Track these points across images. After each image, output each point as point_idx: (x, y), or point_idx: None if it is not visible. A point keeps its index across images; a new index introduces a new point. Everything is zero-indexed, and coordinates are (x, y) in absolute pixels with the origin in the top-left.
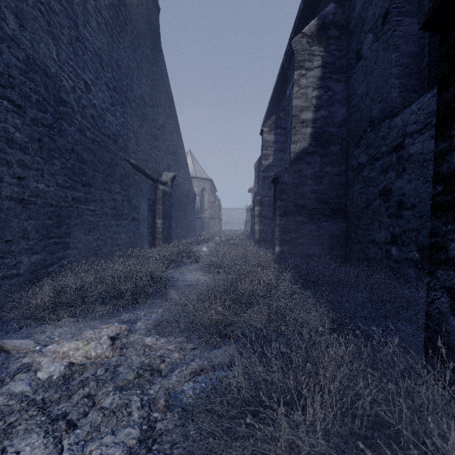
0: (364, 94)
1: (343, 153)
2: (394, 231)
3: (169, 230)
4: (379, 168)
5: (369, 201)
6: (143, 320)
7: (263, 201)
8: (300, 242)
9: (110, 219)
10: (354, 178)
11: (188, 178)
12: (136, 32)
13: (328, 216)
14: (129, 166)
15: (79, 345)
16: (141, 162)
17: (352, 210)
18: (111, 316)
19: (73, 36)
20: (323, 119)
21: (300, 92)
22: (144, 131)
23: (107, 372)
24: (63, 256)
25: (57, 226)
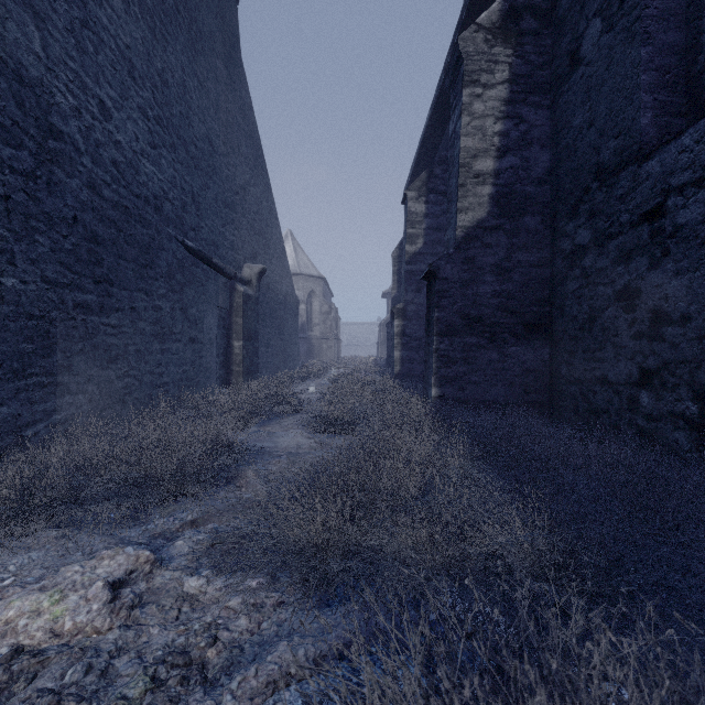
0: (585, 125)
1: (545, 228)
2: (646, 363)
3: (254, 359)
4: (615, 253)
5: (595, 310)
6: (190, 535)
7: (407, 311)
8: (473, 381)
9: (149, 341)
10: (566, 270)
11: (287, 275)
12: (198, 29)
13: (521, 336)
14: (185, 252)
15: (43, 604)
16: (205, 246)
17: (562, 325)
18: (133, 523)
19: (76, 18)
20: (511, 170)
21: (473, 124)
22: (212, 195)
23: (89, 673)
24: (56, 407)
25: (44, 354)
